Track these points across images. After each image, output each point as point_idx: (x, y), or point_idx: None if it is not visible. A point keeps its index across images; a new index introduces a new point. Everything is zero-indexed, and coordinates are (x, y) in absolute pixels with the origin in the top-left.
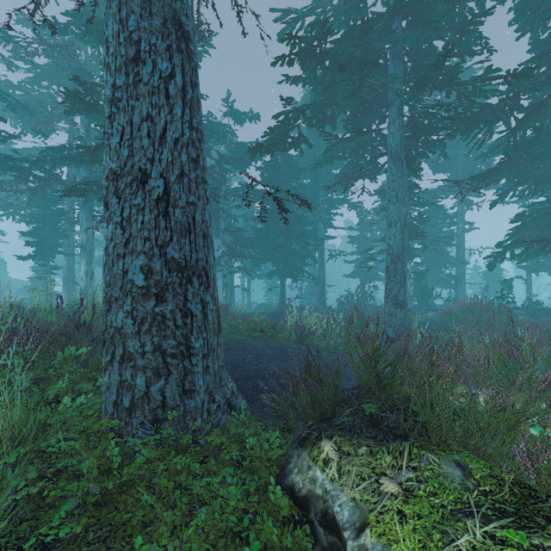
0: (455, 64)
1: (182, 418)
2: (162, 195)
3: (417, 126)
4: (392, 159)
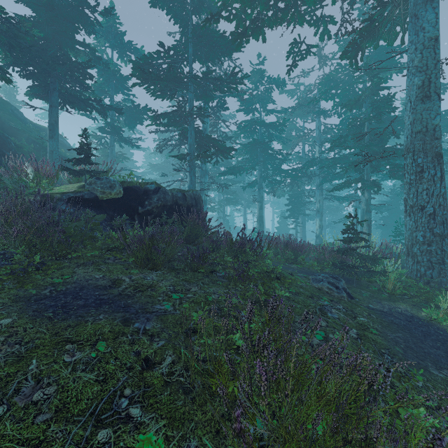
0: None
1: (440, 283)
2: (431, 213)
3: None
4: None
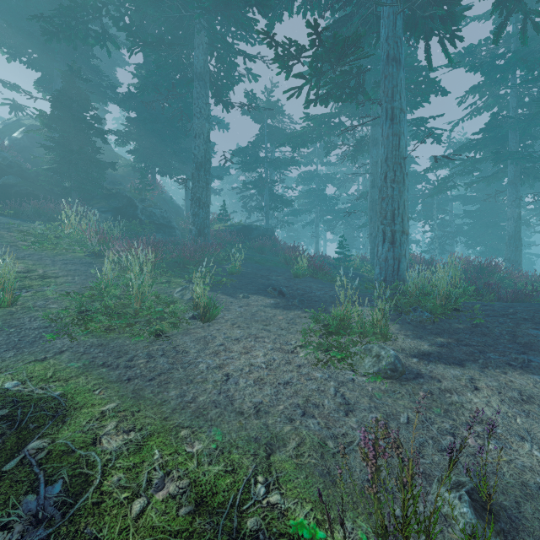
0: (507, 151)
1: None
2: (374, 236)
3: (529, 161)
4: (509, 185)
